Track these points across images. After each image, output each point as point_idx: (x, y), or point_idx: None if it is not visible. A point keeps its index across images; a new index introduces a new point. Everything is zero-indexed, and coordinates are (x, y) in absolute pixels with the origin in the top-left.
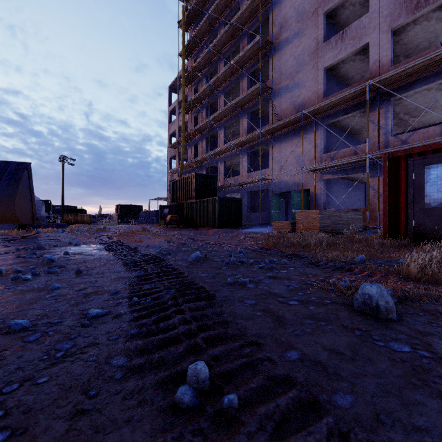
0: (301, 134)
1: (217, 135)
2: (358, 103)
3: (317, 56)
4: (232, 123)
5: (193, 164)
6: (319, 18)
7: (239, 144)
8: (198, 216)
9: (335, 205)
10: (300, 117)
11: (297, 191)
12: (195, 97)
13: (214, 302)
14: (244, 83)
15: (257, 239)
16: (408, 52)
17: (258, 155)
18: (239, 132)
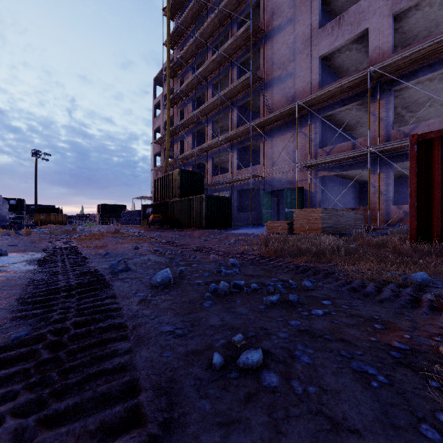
0: (294, 128)
1: (205, 131)
2: (357, 93)
3: (312, 44)
4: (220, 118)
5: (178, 161)
6: (314, 3)
7: (228, 139)
8: (183, 216)
9: (329, 204)
10: (294, 108)
11: (290, 189)
12: (181, 88)
13: None
14: (233, 74)
15: (252, 242)
16: (406, 43)
17: (248, 151)
18: (227, 128)
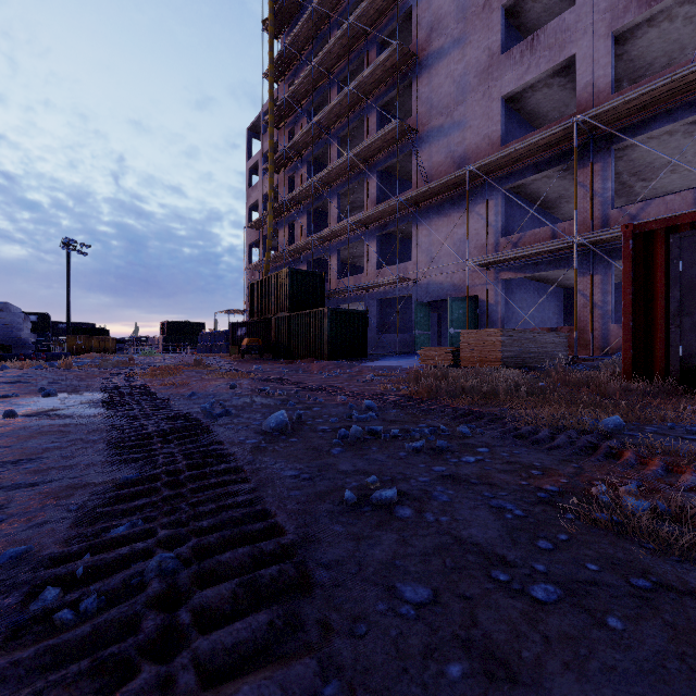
0: (464, 205)
1: (327, 208)
2: (558, 154)
3: (490, 78)
4: (351, 189)
5: (286, 255)
6: (494, 16)
7: (362, 222)
8: (295, 340)
9: (518, 322)
10: (463, 176)
11: (458, 299)
12: (291, 144)
13: (301, 607)
14: (371, 122)
15: (397, 379)
16: (636, 75)
17: (393, 240)
18: (362, 204)
